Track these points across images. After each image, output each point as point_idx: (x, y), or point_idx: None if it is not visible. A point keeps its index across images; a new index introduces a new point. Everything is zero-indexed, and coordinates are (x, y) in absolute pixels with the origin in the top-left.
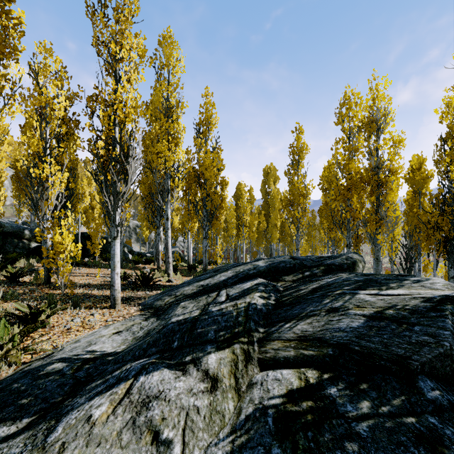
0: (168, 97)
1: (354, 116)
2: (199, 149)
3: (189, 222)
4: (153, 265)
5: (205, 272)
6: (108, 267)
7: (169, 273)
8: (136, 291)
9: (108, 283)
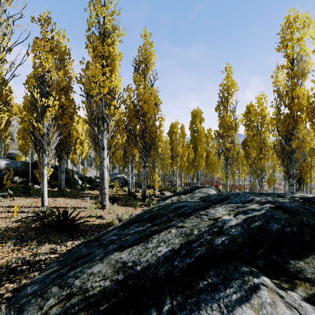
0: (104, 23)
1: (299, 39)
2: (138, 84)
3: (129, 152)
4: (98, 191)
5: (137, 217)
6: (49, 196)
7: (105, 204)
8: (44, 243)
9: (20, 225)
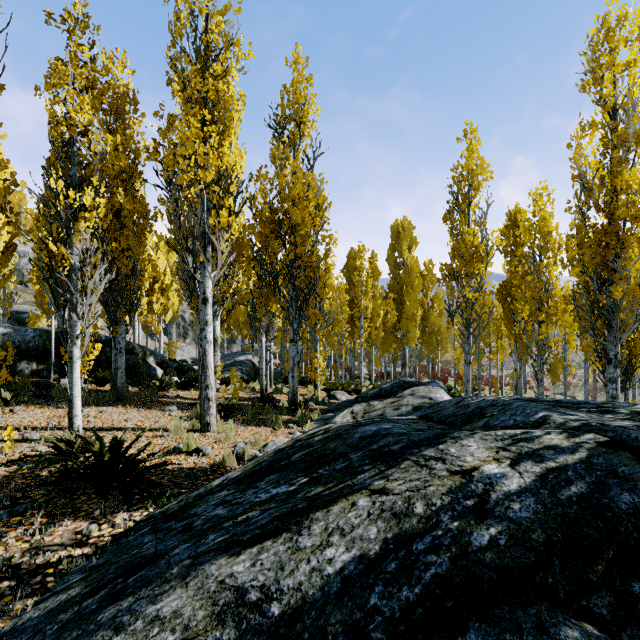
0: (207, 30)
1: (630, 64)
2: (281, 165)
3: (262, 310)
4: (198, 391)
5: (277, 457)
6: (91, 403)
7: (209, 422)
8: (62, 517)
9: (15, 473)
